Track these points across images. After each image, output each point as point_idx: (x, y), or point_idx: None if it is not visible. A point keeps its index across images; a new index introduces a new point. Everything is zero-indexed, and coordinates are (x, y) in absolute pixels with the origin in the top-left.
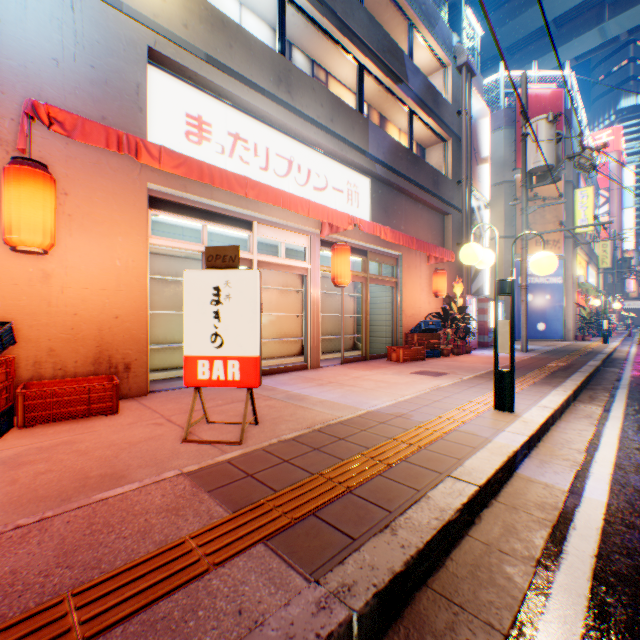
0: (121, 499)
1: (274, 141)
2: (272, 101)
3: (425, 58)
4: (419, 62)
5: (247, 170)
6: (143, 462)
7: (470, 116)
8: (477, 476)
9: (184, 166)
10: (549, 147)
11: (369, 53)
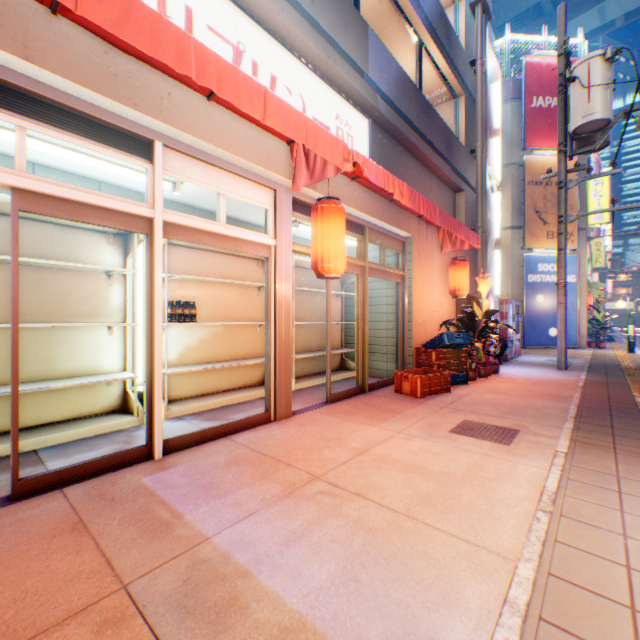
0: None
1: (204, 1)
2: None
3: None
4: None
5: None
6: None
7: (485, 69)
8: None
9: None
10: (606, 94)
11: None
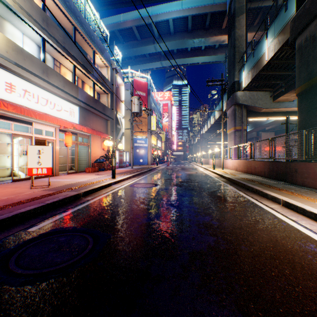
0: (30, 193)
1: (41, 92)
2: (41, 79)
3: (101, 62)
4: (98, 62)
5: (30, 103)
6: (25, 191)
7: (117, 87)
8: (102, 185)
9: (16, 109)
10: (138, 106)
11: (79, 62)
